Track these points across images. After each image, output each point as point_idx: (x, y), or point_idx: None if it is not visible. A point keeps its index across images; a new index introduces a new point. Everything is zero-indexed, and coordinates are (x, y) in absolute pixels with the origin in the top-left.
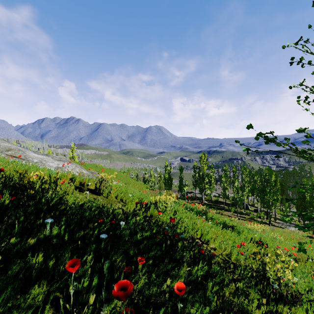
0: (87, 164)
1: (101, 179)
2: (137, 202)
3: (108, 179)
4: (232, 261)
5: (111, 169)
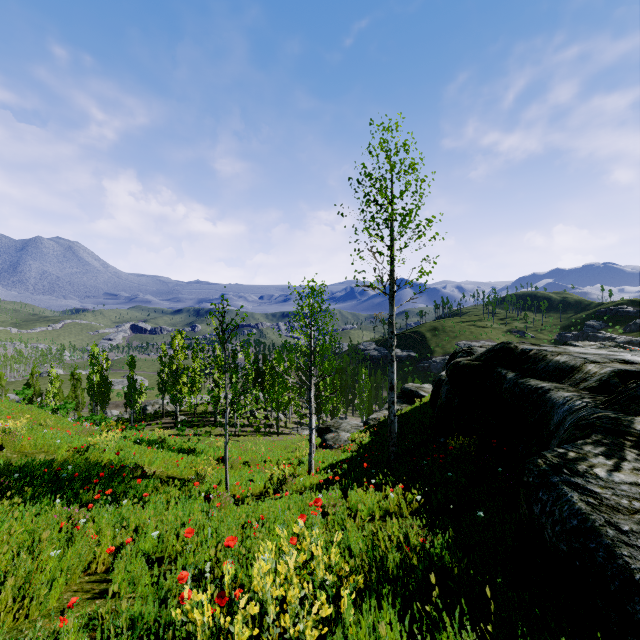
0: None
1: (7, 429)
2: (76, 447)
3: (19, 428)
4: (176, 476)
5: None
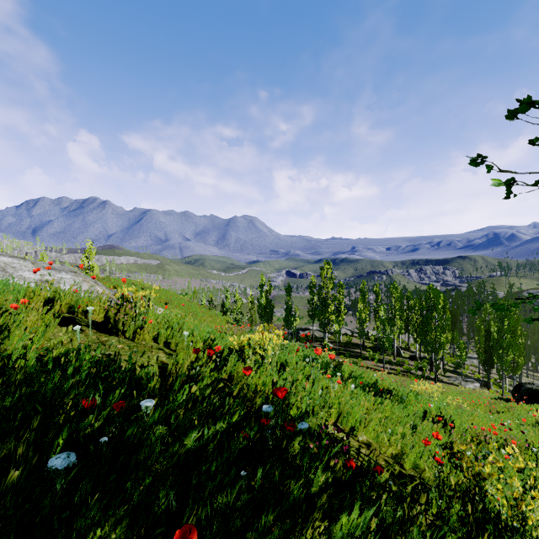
0: (114, 279)
1: (121, 300)
2: (197, 349)
3: (136, 300)
4: (407, 471)
5: (162, 288)
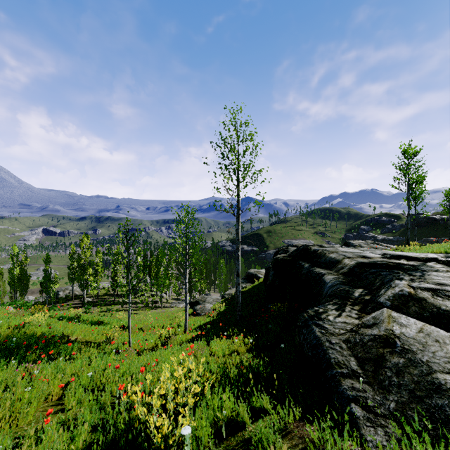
0: None
1: None
2: (17, 325)
3: None
4: (92, 341)
5: None
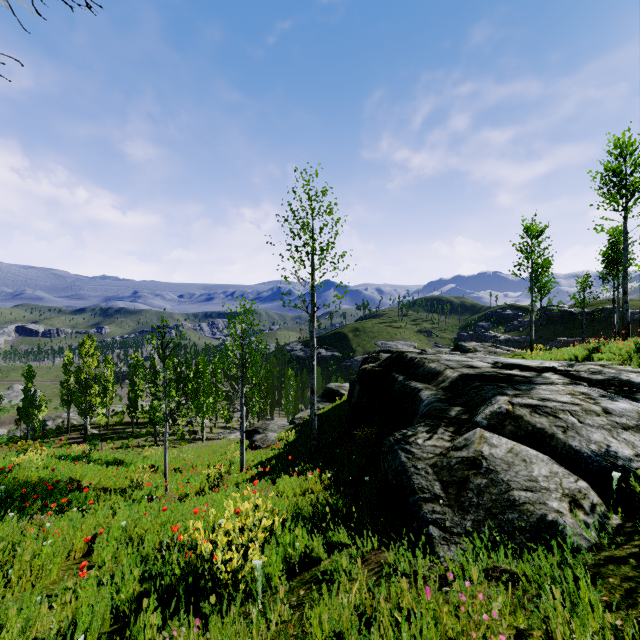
0: None
1: None
2: (3, 468)
3: None
4: (110, 487)
5: None
